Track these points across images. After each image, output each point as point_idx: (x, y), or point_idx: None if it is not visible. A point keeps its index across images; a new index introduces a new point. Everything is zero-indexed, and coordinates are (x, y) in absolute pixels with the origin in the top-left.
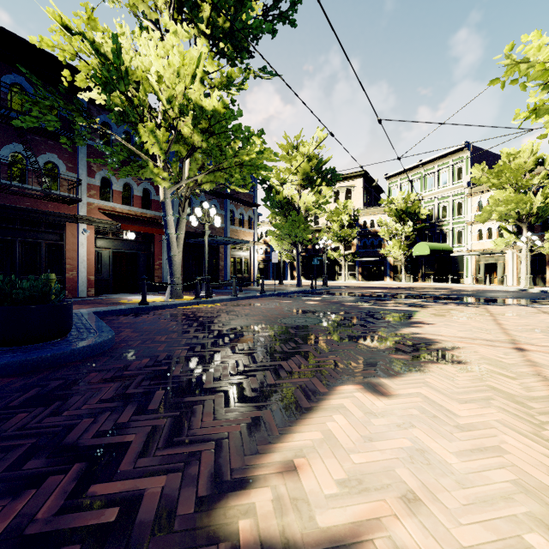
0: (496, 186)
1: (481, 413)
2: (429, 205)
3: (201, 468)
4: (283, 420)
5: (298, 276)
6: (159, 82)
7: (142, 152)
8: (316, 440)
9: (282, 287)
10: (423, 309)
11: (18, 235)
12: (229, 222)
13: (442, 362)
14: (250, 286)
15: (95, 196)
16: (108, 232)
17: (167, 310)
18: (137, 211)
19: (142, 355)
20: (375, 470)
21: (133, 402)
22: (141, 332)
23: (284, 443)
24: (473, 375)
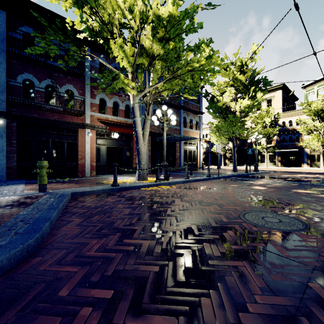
0: None
1: None
2: None
3: None
4: None
5: (234, 163)
6: (125, 2)
7: None
8: None
9: (221, 171)
10: None
11: (51, 137)
12: (182, 125)
13: None
14: (196, 170)
15: (96, 110)
16: (104, 134)
17: (131, 192)
18: (122, 120)
19: (12, 322)
20: None
21: None
22: (85, 226)
23: None
24: None
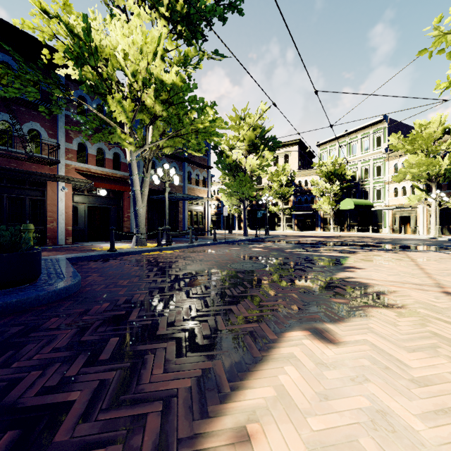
0: (410, 152)
1: (432, 363)
2: (353, 168)
3: (144, 438)
4: (234, 373)
5: (244, 227)
6: (126, 59)
7: (112, 121)
8: (269, 398)
9: (231, 236)
10: (352, 255)
11: (5, 191)
12: (187, 181)
13: (380, 306)
14: (204, 235)
15: (72, 158)
16: (84, 190)
17: (132, 256)
18: (109, 172)
19: (104, 299)
20: (336, 440)
21: (85, 351)
22: (107, 276)
23: (235, 403)
24: (413, 320)
